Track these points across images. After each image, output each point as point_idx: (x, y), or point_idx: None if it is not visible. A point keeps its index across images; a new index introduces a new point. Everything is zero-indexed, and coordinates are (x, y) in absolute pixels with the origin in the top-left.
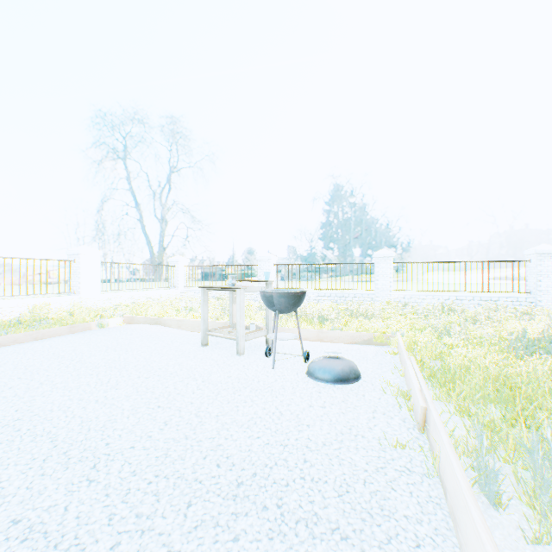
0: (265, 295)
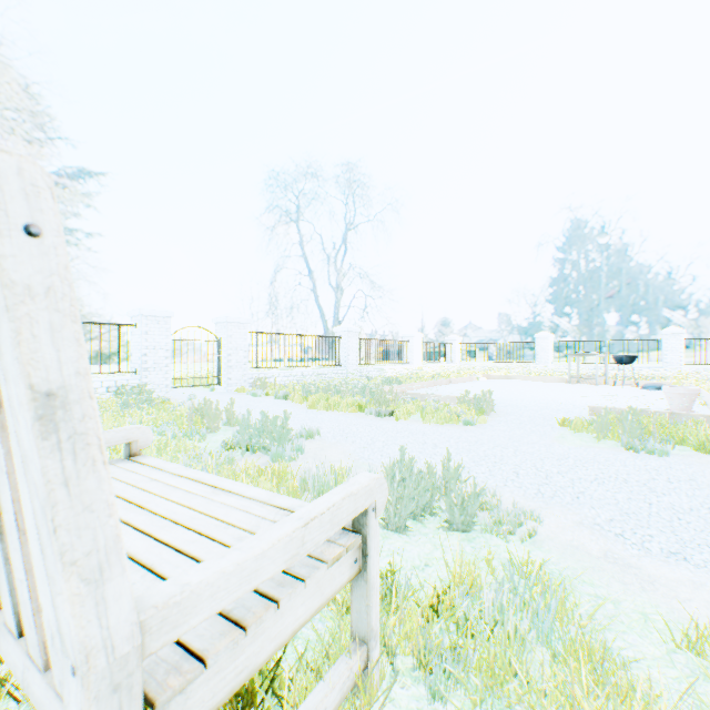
0: (617, 357)
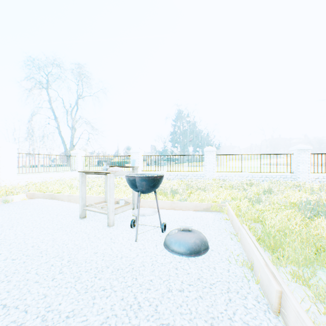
0: (129, 179)
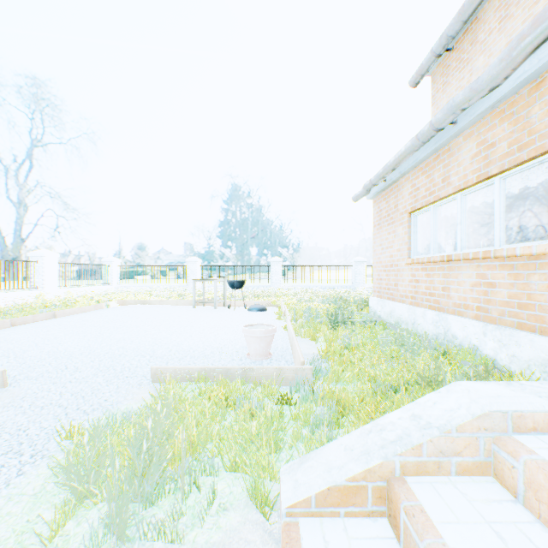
0: (231, 282)
